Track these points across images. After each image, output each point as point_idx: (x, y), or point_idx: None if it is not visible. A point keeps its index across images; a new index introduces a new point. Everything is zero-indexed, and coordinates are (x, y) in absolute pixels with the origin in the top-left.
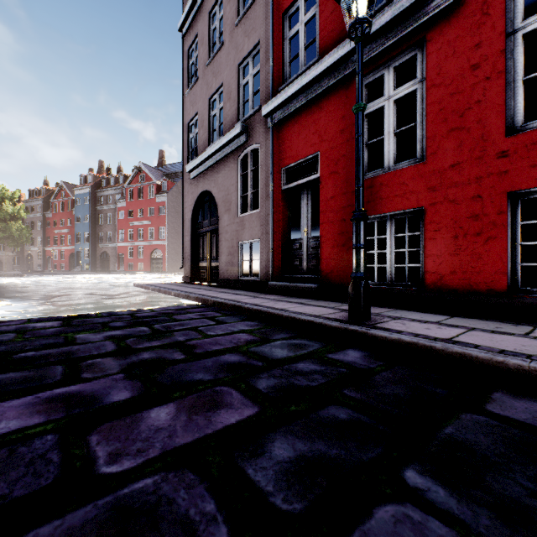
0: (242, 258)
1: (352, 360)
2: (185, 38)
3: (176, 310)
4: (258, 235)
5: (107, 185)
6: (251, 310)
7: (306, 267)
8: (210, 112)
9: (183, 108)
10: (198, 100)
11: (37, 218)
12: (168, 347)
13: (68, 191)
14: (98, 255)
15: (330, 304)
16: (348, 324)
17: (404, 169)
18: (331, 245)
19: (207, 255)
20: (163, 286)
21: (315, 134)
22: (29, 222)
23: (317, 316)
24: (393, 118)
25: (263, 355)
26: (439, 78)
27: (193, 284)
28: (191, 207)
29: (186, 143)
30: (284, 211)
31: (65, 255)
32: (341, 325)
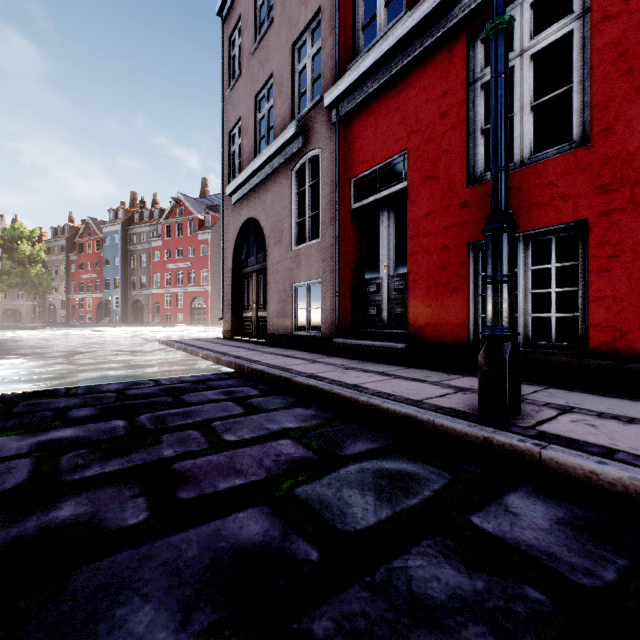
0: (298, 305)
1: (540, 543)
2: (226, 23)
3: (193, 384)
4: (319, 274)
5: (141, 220)
6: (305, 387)
7: (387, 317)
8: (256, 114)
9: (223, 114)
10: (241, 101)
11: (60, 261)
12: (128, 481)
13: (95, 229)
14: (130, 304)
15: (429, 375)
16: (488, 427)
17: (551, 161)
18: (425, 285)
19: (253, 302)
20: (193, 343)
21: (400, 125)
22: (52, 266)
23: (419, 403)
24: (529, 84)
25: (323, 514)
26: (617, 3)
27: (233, 341)
28: (233, 241)
29: (227, 158)
30: (354, 240)
31: (92, 304)
32: (475, 431)
